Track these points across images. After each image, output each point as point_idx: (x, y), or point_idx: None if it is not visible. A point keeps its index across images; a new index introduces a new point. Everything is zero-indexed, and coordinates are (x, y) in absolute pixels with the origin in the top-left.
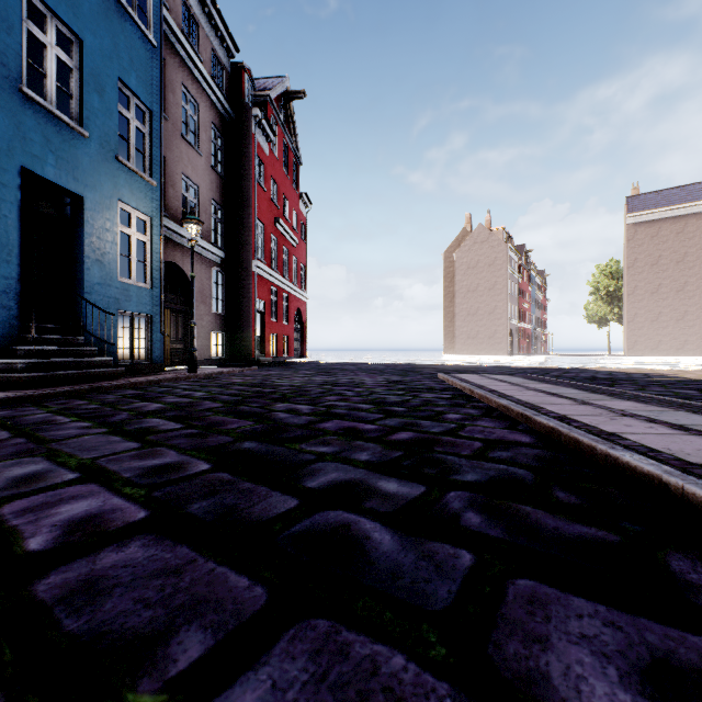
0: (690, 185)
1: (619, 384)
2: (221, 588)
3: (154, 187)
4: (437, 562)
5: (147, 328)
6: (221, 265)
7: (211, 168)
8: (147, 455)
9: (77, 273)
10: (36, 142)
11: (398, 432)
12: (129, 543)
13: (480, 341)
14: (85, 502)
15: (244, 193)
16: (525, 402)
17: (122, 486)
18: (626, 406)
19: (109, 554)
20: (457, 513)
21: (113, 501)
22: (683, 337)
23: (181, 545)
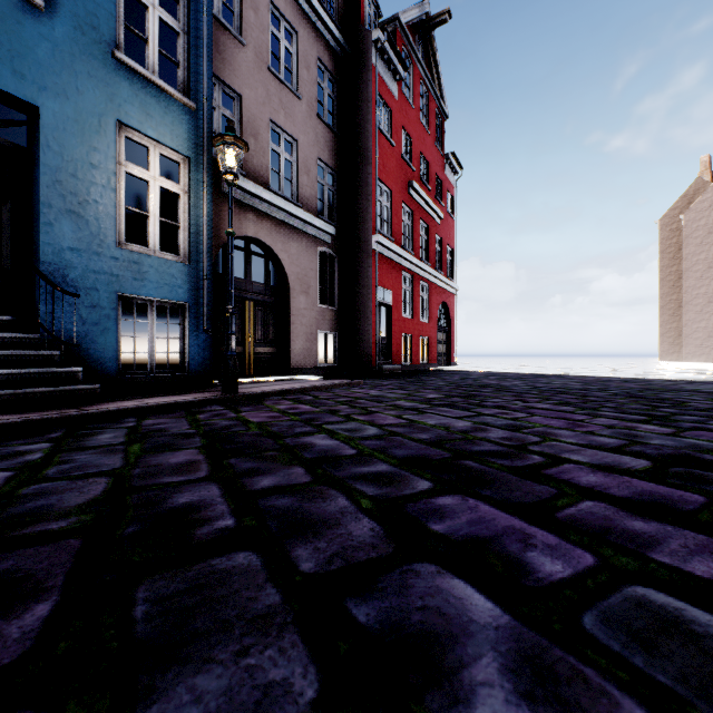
0: None
1: None
2: None
3: (192, 111)
4: None
5: (183, 323)
6: (331, 246)
7: (315, 117)
8: None
9: (34, 233)
10: None
11: None
12: None
13: None
14: None
15: (361, 148)
16: None
17: None
18: None
19: None
20: None
21: None
22: None
23: None
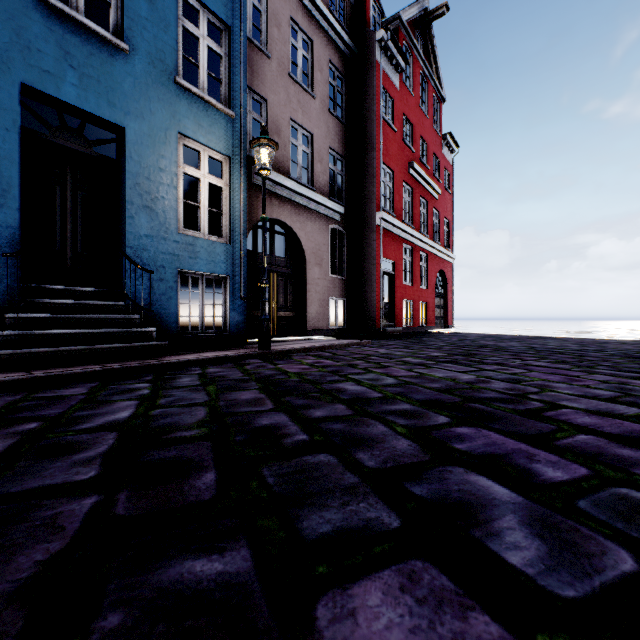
0: None
1: None
2: None
3: (232, 119)
4: None
5: (225, 292)
6: (340, 223)
7: (327, 112)
8: None
9: (121, 224)
10: (48, 54)
11: None
12: None
13: None
14: None
15: (367, 136)
16: None
17: None
18: None
19: None
20: None
21: None
22: None
23: None
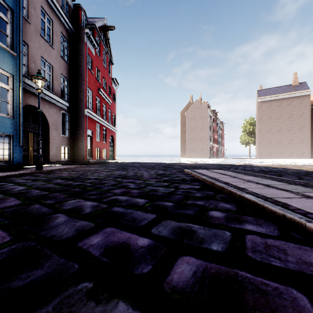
0: (283, 86)
1: (283, 175)
2: None
3: (14, 56)
4: None
5: (10, 142)
6: (67, 110)
7: (60, 57)
8: None
9: None
10: None
11: (176, 258)
12: None
13: (197, 152)
14: None
15: (80, 73)
16: (263, 195)
17: None
18: None
19: None
20: None
21: None
22: (280, 150)
23: None
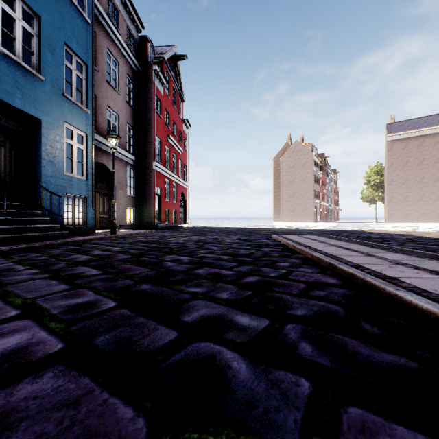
0: (426, 117)
1: (386, 241)
2: (109, 420)
3: (88, 113)
4: (283, 390)
5: (84, 205)
6: (132, 165)
7: (126, 103)
8: (72, 295)
9: (36, 169)
10: (8, 82)
11: (248, 276)
12: (44, 374)
13: (297, 213)
14: (18, 336)
15: (147, 119)
16: (330, 254)
17: (49, 321)
18: (397, 257)
19: (25, 385)
20: (294, 343)
21: (39, 335)
22: (422, 211)
23: (84, 376)
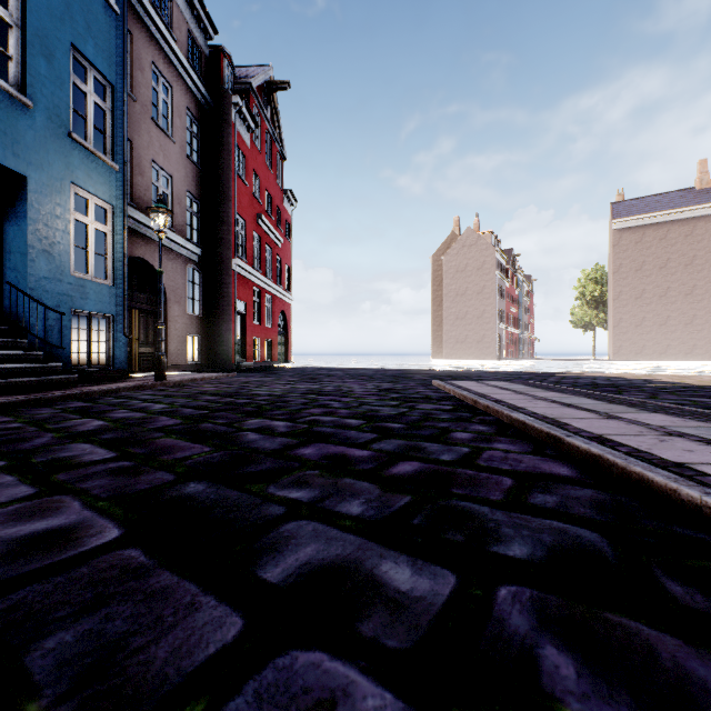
0: (672, 193)
1: (626, 391)
2: None
3: (116, 171)
4: None
5: (108, 330)
6: (197, 263)
7: (186, 157)
8: (33, 512)
9: (18, 265)
10: None
11: (399, 462)
12: None
13: (469, 346)
14: None
15: (223, 186)
16: (543, 415)
17: None
18: (662, 421)
19: None
20: (528, 650)
21: None
22: (666, 342)
23: None
